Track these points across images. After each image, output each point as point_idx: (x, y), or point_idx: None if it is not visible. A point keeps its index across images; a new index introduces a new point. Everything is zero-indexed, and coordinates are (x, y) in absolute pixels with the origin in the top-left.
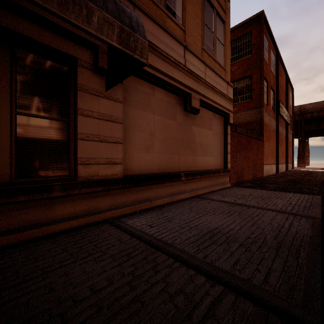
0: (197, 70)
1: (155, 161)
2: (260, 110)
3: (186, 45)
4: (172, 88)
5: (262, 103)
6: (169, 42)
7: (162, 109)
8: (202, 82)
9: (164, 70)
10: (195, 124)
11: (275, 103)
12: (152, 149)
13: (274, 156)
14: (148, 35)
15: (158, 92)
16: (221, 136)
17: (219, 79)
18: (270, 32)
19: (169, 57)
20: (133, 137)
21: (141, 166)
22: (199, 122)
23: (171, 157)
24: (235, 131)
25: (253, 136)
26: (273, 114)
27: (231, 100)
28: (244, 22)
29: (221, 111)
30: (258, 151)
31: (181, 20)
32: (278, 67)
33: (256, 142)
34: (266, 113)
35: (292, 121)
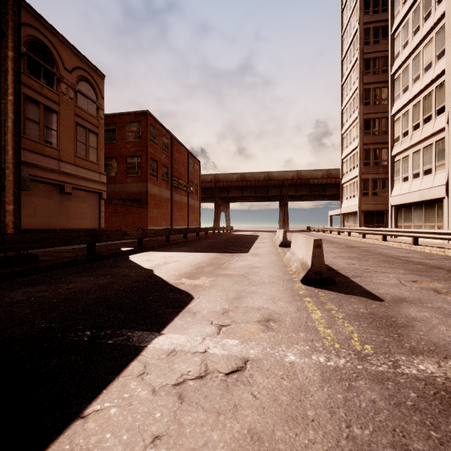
0: (70, 171)
1: (38, 222)
2: (146, 184)
3: (60, 159)
4: (50, 183)
5: (147, 180)
6: (47, 160)
7: (43, 194)
8: (74, 177)
9: (43, 175)
10: (70, 200)
11: (170, 177)
12: (35, 216)
13: (168, 220)
14: (32, 161)
15: (40, 185)
16: (96, 207)
17: (92, 172)
18: (159, 123)
19: (47, 168)
20: (23, 210)
21: (28, 224)
22: (74, 199)
23: (50, 220)
24: (110, 203)
25: (133, 206)
26: (167, 186)
27: (104, 184)
28: (136, 112)
29: (94, 191)
30: (141, 216)
31: (57, 145)
32: (172, 148)
33: (137, 209)
34: (155, 186)
35: (199, 189)
